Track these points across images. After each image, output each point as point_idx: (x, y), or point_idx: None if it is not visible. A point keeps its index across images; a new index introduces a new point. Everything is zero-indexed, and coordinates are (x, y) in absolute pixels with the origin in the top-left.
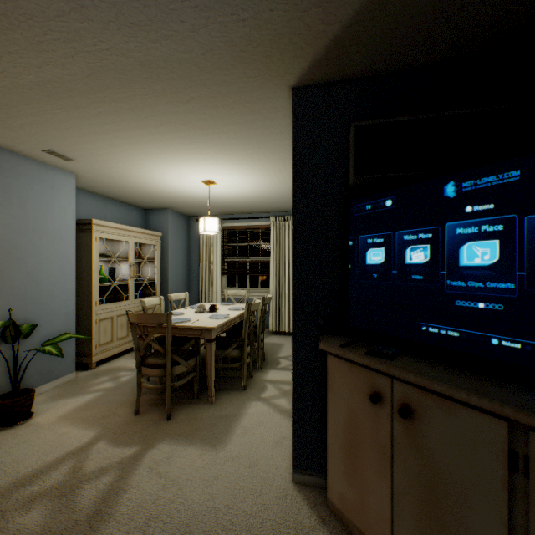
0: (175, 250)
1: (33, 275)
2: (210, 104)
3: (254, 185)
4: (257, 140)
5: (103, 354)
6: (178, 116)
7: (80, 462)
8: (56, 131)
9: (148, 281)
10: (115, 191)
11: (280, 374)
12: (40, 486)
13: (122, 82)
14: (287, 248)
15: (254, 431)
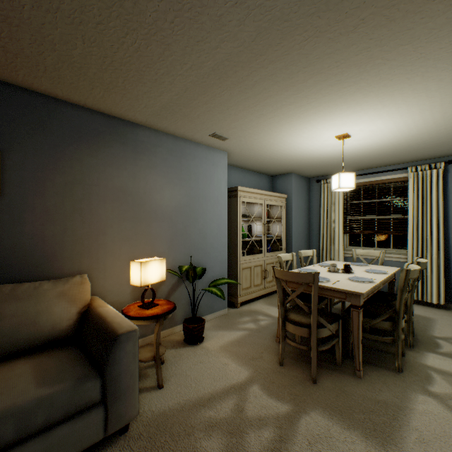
0: (297, 210)
1: (202, 231)
2: (383, 21)
3: (400, 129)
4: (437, 56)
5: (244, 296)
6: (333, 57)
7: (241, 401)
8: (219, 114)
9: (275, 237)
10: (252, 162)
11: (447, 363)
12: (214, 413)
13: (284, 33)
14: (434, 202)
15: (439, 446)
